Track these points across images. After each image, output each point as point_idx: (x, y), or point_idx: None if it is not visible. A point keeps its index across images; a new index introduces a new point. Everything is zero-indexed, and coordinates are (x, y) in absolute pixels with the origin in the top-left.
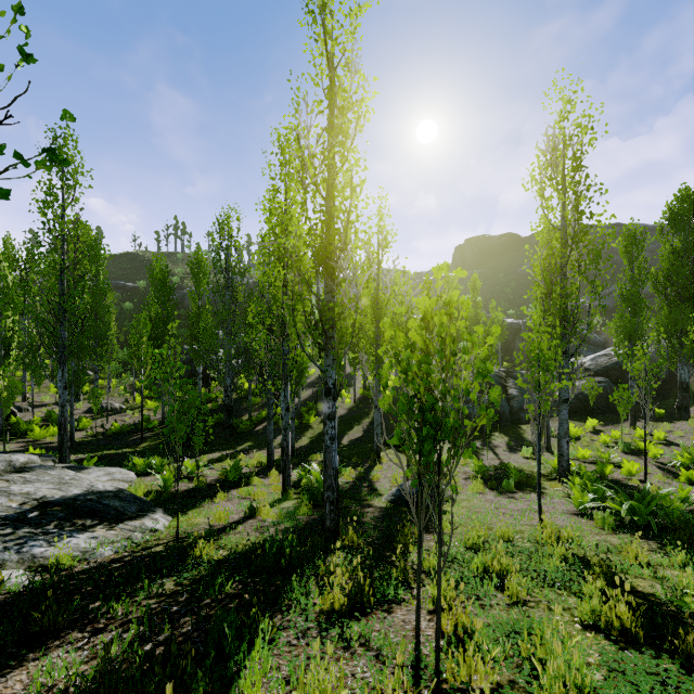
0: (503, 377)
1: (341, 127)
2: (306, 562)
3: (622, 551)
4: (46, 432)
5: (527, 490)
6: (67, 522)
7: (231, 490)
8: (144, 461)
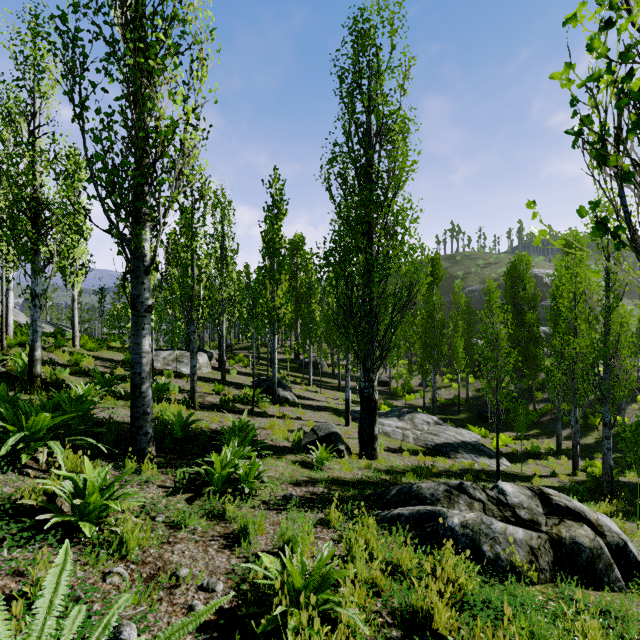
0: None
1: (613, 291)
2: (590, 500)
3: None
4: (410, 397)
5: None
6: (474, 451)
7: (535, 460)
8: (475, 429)
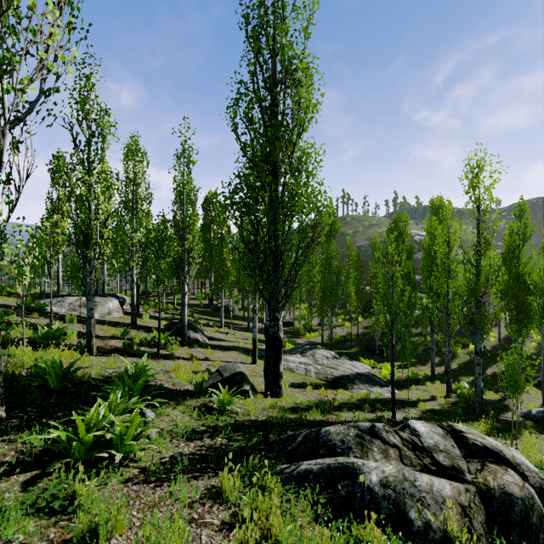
0: None
1: (483, 238)
2: (467, 420)
3: None
4: (310, 336)
5: None
6: (368, 381)
7: (416, 385)
8: (366, 361)
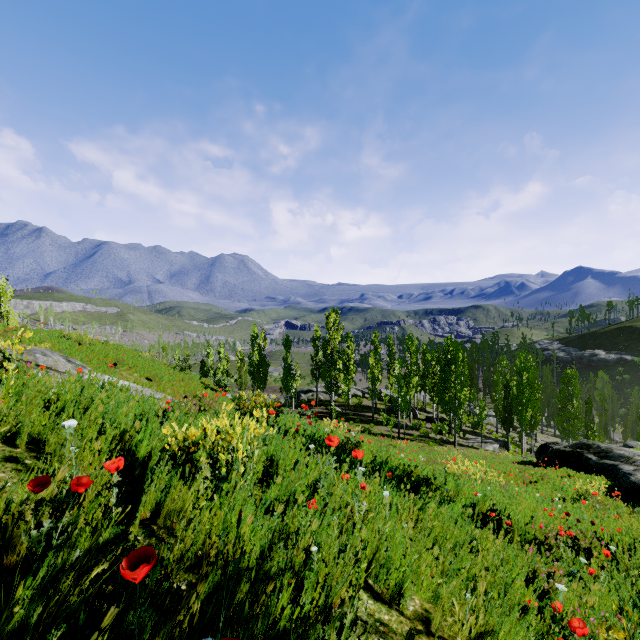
0: None
1: None
2: None
3: None
4: None
5: None
6: None
7: None
8: None
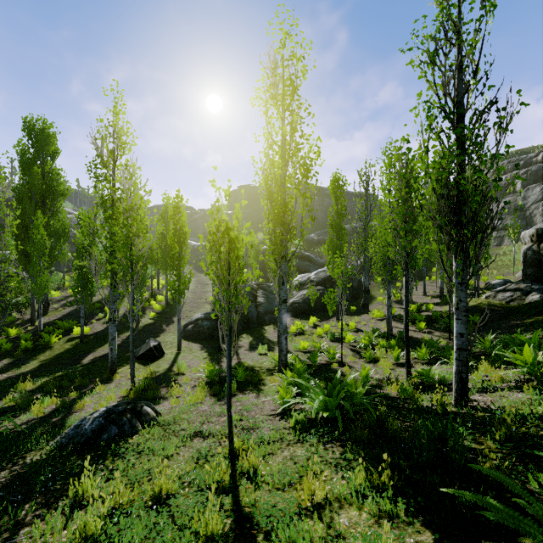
0: (255, 289)
1: None
2: None
3: (304, 476)
4: None
5: (248, 390)
6: None
7: None
8: None
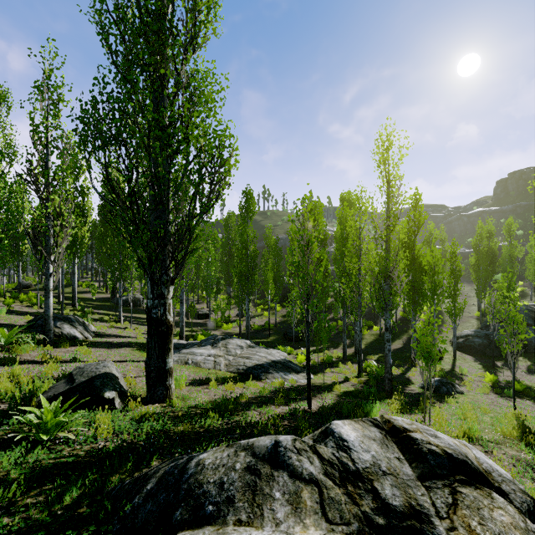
0: (534, 311)
1: (393, 212)
2: (379, 398)
3: None
4: (228, 326)
5: (525, 398)
6: (283, 369)
7: (330, 368)
8: (282, 348)
